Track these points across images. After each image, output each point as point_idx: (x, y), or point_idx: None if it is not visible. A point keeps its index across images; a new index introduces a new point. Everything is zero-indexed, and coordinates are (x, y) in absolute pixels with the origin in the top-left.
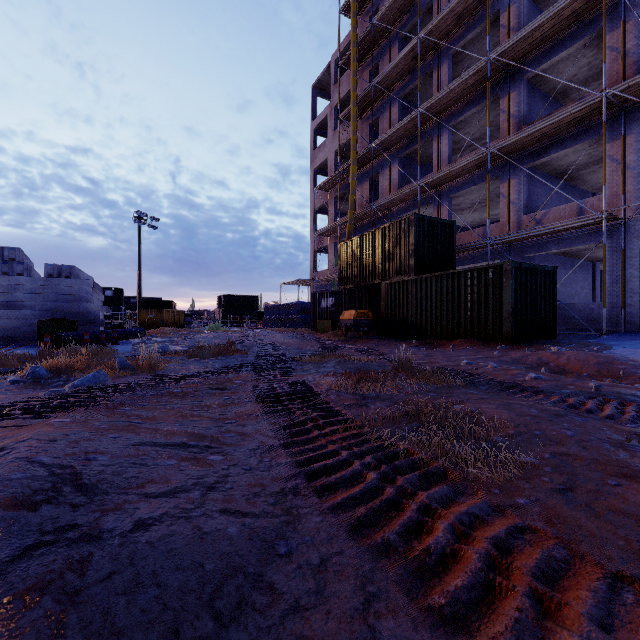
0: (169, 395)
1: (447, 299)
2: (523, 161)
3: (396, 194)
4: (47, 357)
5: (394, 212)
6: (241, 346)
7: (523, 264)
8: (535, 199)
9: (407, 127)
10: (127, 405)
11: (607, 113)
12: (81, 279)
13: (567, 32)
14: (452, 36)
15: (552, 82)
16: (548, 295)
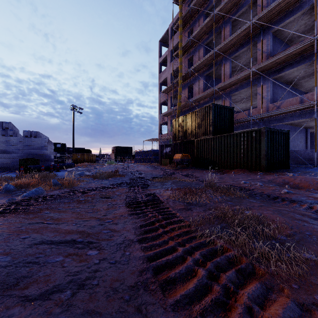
0: (76, 202)
1: (230, 148)
2: (270, 75)
3: (202, 94)
4: (15, 179)
5: (201, 103)
6: (122, 172)
7: (272, 129)
8: (276, 95)
9: (208, 59)
10: (48, 209)
11: (316, 48)
12: (42, 138)
13: (294, 6)
14: (231, 12)
15: (285, 34)
16: (285, 145)
